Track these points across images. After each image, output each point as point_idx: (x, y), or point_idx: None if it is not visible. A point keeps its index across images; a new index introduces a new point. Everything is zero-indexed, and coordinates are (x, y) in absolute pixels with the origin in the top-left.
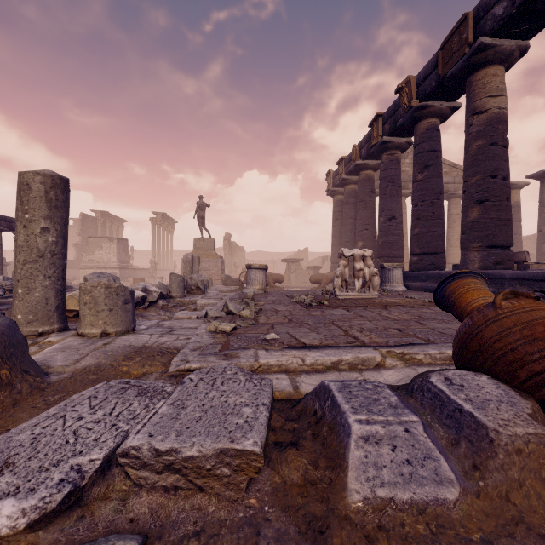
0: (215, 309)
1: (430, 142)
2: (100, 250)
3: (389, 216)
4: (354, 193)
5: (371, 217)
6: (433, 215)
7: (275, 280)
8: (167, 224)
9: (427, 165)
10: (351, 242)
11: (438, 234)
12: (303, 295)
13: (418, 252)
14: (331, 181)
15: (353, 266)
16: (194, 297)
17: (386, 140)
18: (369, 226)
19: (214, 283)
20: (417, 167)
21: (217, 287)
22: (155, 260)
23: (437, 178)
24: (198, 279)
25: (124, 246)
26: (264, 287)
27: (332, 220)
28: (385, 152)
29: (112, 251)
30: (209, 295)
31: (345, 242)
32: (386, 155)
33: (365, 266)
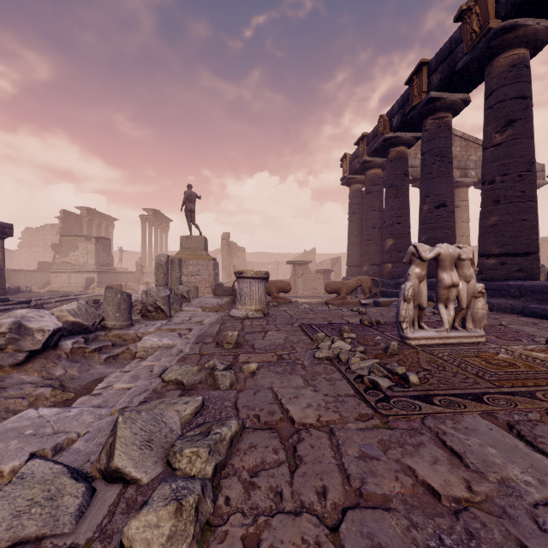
0: (122, 403)
1: (517, 84)
2: (76, 251)
3: (437, 203)
4: (378, 179)
5: (405, 207)
6: (523, 194)
7: (280, 289)
8: (160, 222)
9: (511, 120)
10: (374, 240)
11: (530, 224)
12: (330, 325)
13: (497, 252)
14: (347, 167)
15: (437, 279)
16: (146, 326)
17: (434, 96)
18: (401, 219)
19: (204, 292)
20: (494, 124)
21: (204, 298)
22: (141, 262)
23: (528, 138)
24: (158, 295)
25: (106, 246)
26: (263, 307)
27: (348, 214)
28: (430, 115)
29: (90, 252)
30: (175, 319)
31: (366, 240)
32: (431, 120)
33: (460, 279)
